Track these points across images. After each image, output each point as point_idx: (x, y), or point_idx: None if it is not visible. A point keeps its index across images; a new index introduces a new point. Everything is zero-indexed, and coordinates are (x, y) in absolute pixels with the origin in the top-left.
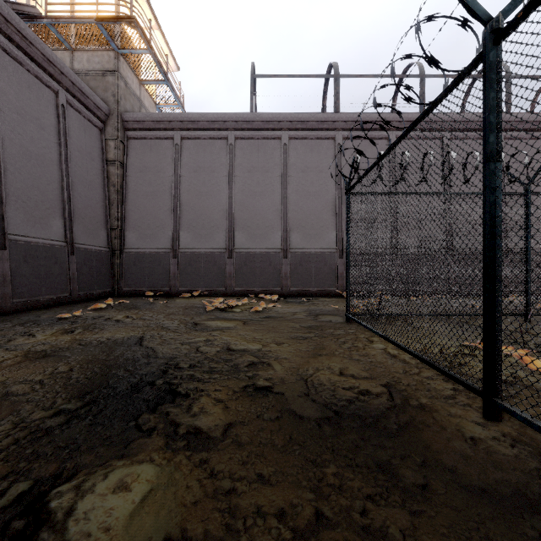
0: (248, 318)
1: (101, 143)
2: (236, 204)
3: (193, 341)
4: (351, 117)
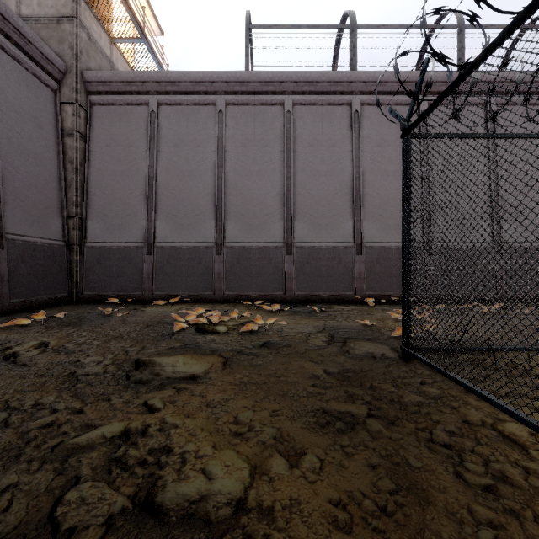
0: (235, 348)
1: (55, 108)
2: (227, 186)
3: (82, 443)
4: (372, 76)
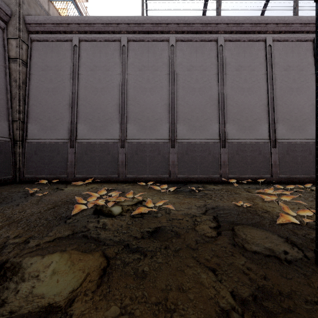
0: (122, 239)
1: (3, 41)
2: (128, 99)
3: None
4: (232, 19)
